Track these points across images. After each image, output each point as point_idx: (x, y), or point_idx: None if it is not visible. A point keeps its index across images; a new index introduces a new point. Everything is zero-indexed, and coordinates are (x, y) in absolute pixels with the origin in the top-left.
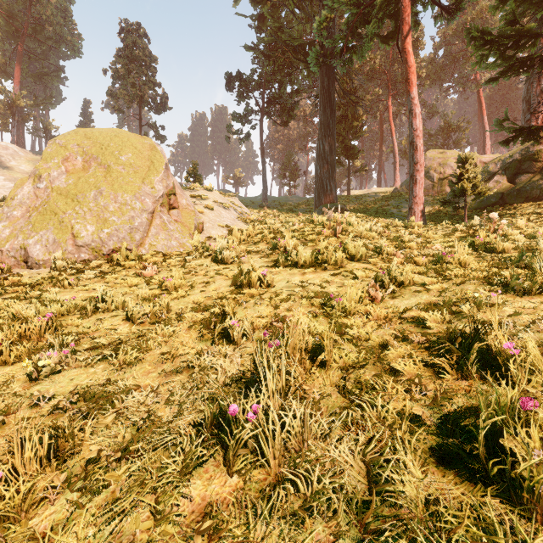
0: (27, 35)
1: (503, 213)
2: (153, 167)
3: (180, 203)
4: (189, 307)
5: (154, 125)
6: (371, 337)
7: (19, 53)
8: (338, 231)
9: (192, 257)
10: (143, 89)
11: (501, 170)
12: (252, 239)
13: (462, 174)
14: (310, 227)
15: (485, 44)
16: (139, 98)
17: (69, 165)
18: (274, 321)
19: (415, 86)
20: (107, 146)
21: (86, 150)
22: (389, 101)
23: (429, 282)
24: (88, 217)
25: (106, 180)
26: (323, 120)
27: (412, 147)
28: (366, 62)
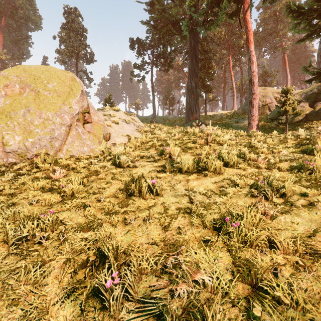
0: (7, 15)
1: (309, 126)
2: (72, 92)
3: (93, 119)
4: (74, 226)
5: (86, 71)
6: (300, 301)
7: (2, 27)
8: (209, 140)
9: (97, 161)
10: (78, 49)
11: (304, 99)
12: (144, 146)
13: (285, 100)
14: (186, 137)
15: (300, 15)
16: (76, 54)
17: (9, 90)
18: (165, 260)
19: (252, 43)
20: (38, 77)
21: (23, 80)
22: (229, 58)
23: (311, 194)
24: (17, 129)
25: (35, 101)
26: (191, 67)
27: (251, 83)
28: (216, 34)
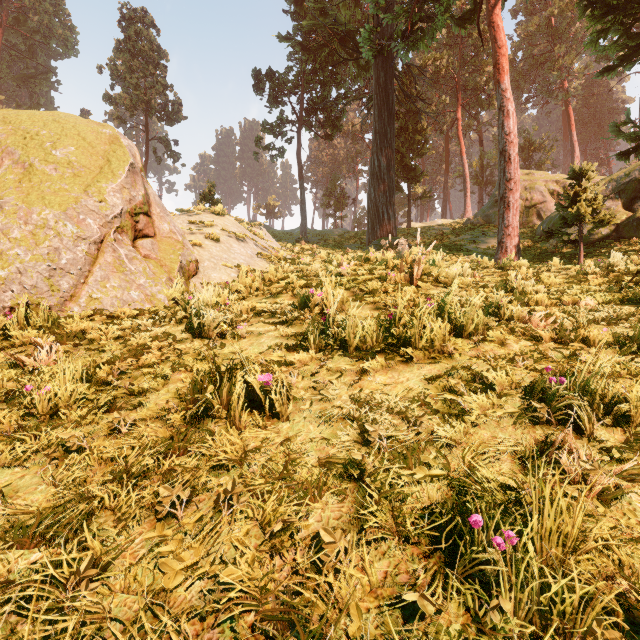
0: (7, 26)
1: (624, 249)
2: (107, 168)
3: (158, 228)
4: None
5: (165, 139)
6: None
7: None
8: (417, 274)
9: (153, 322)
10: (150, 92)
11: (613, 194)
12: (269, 288)
13: (578, 193)
14: (365, 268)
15: (608, 13)
16: (145, 104)
17: None
18: None
19: (507, 73)
20: (34, 134)
21: None
22: (457, 112)
23: None
24: None
25: (20, 186)
26: (379, 128)
27: (503, 157)
28: (430, 63)
